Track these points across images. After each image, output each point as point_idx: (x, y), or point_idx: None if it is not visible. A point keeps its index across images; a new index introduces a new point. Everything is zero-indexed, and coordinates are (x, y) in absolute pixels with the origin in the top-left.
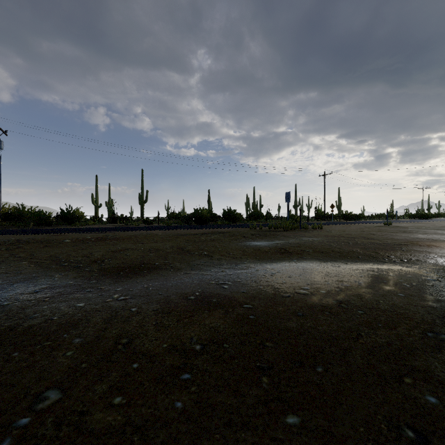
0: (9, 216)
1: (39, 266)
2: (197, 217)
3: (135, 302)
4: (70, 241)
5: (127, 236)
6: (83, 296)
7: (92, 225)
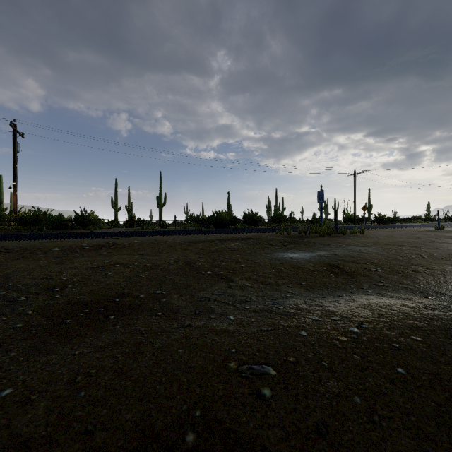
0: (25, 220)
1: None
2: (216, 220)
3: None
4: (59, 250)
5: (131, 242)
6: None
7: (107, 229)
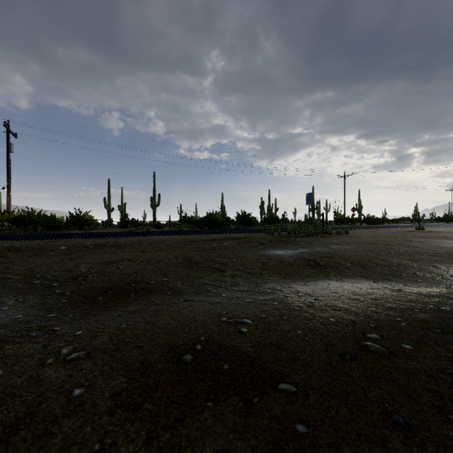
0: (19, 220)
1: (2, 285)
2: (210, 221)
3: (90, 369)
4: (65, 248)
5: (131, 242)
6: (16, 349)
7: (102, 230)
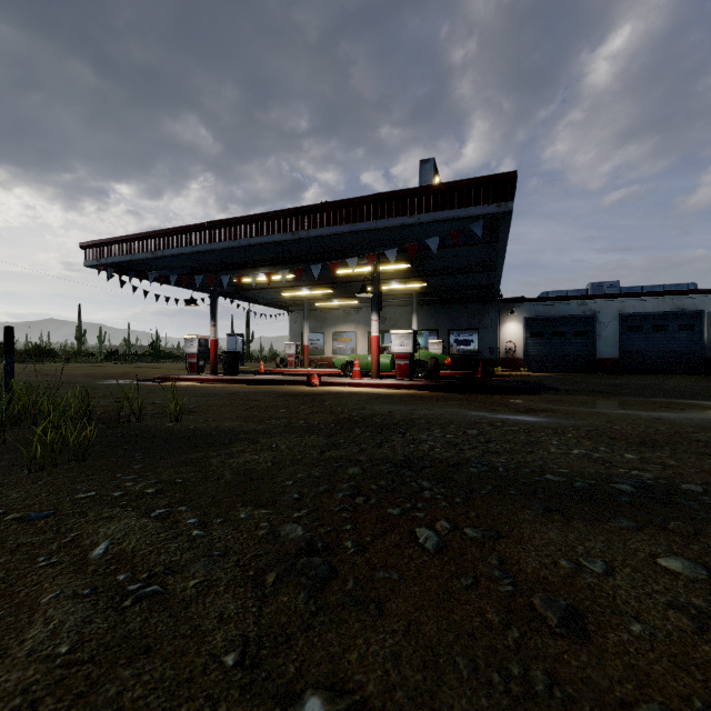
0: None
1: None
2: None
3: None
4: None
5: None
6: None
7: None
